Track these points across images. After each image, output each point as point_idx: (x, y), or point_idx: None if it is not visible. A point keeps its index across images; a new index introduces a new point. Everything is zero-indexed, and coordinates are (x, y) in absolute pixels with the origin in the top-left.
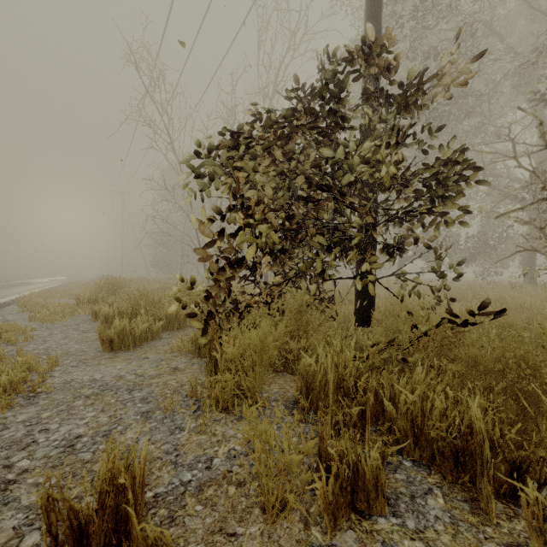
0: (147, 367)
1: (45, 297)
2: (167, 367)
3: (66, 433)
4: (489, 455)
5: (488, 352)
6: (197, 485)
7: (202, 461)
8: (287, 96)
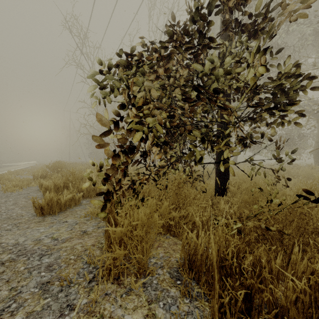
0: (63, 231)
1: (17, 174)
2: (79, 230)
3: None
4: None
5: None
6: None
7: None
8: None
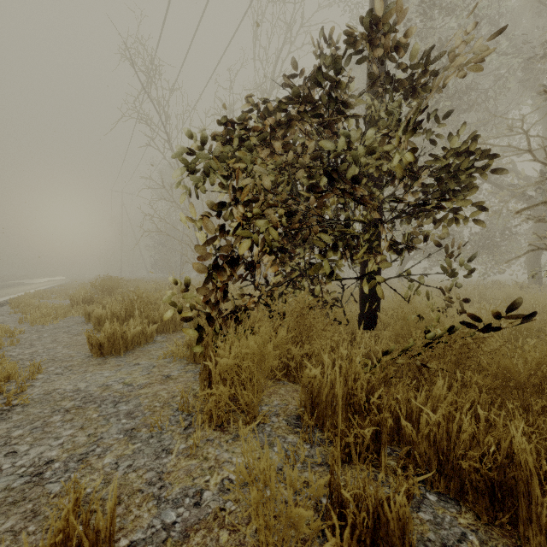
0: (137, 375)
1: (40, 297)
2: (159, 374)
3: (35, 457)
4: (540, 497)
5: (514, 362)
6: (183, 528)
7: (190, 494)
8: (288, 85)
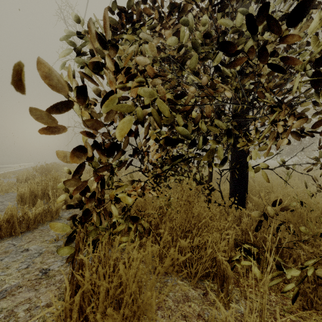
0: (13, 270)
1: (3, 177)
2: (38, 268)
3: None
4: None
5: None
6: None
7: None
8: None
